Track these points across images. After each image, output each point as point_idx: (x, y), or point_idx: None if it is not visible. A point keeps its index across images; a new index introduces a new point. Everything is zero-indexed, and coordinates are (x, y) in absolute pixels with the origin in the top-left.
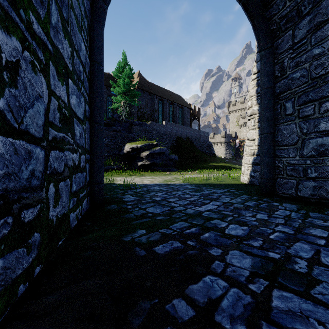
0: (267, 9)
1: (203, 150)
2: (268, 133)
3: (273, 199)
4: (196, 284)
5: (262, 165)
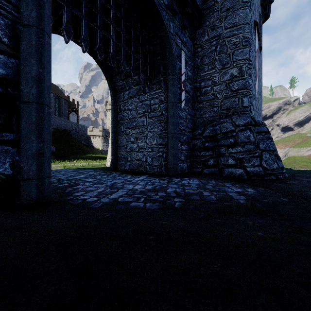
0: (113, 78)
1: (81, 142)
2: (114, 139)
3: (114, 171)
4: (74, 187)
5: (112, 155)
